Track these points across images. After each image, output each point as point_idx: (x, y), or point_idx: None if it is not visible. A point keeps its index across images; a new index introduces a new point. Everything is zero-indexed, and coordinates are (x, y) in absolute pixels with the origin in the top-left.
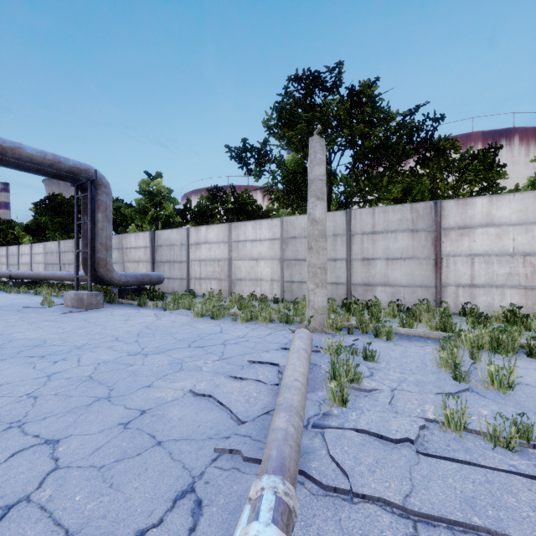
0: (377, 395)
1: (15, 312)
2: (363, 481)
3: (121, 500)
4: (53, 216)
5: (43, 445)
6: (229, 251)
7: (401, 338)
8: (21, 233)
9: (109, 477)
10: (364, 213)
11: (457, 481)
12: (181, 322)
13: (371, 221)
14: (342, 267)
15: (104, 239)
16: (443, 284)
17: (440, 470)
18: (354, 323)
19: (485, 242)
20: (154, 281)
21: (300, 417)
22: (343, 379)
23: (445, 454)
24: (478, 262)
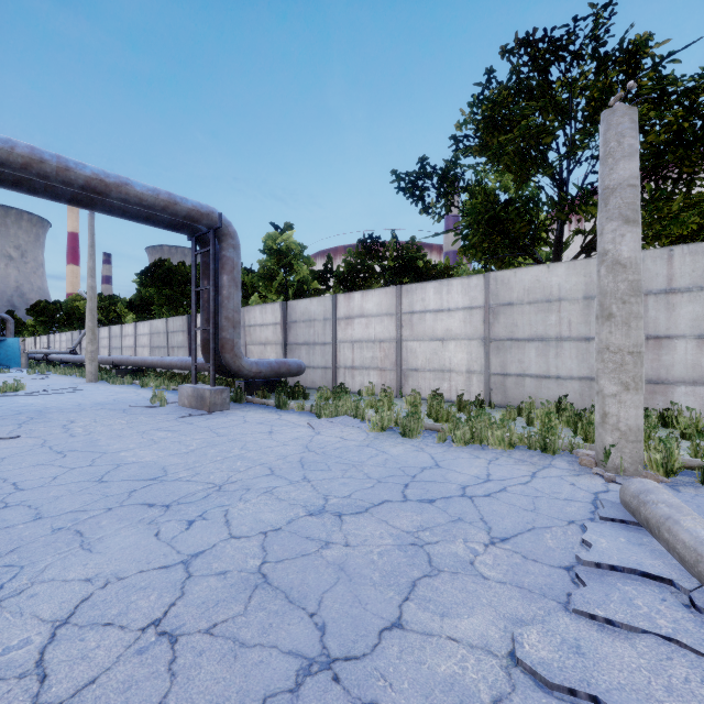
0: None
1: (120, 414)
2: None
3: None
4: (159, 287)
5: None
6: (398, 328)
7: None
8: (124, 310)
9: None
10: (650, 259)
11: None
12: (356, 441)
13: (664, 271)
14: None
15: (230, 311)
16: None
17: None
18: (695, 460)
19: None
20: (293, 372)
21: None
22: None
23: None
24: None
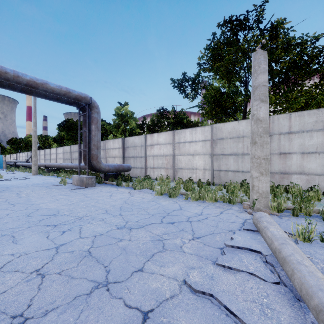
0: None
1: (44, 188)
2: None
3: None
4: (67, 131)
5: None
6: (173, 149)
7: None
8: (52, 142)
9: None
10: (281, 118)
11: None
12: (148, 199)
13: (287, 124)
14: None
15: (95, 142)
16: None
17: None
18: (292, 206)
19: None
20: (125, 169)
21: None
22: None
23: None
24: None
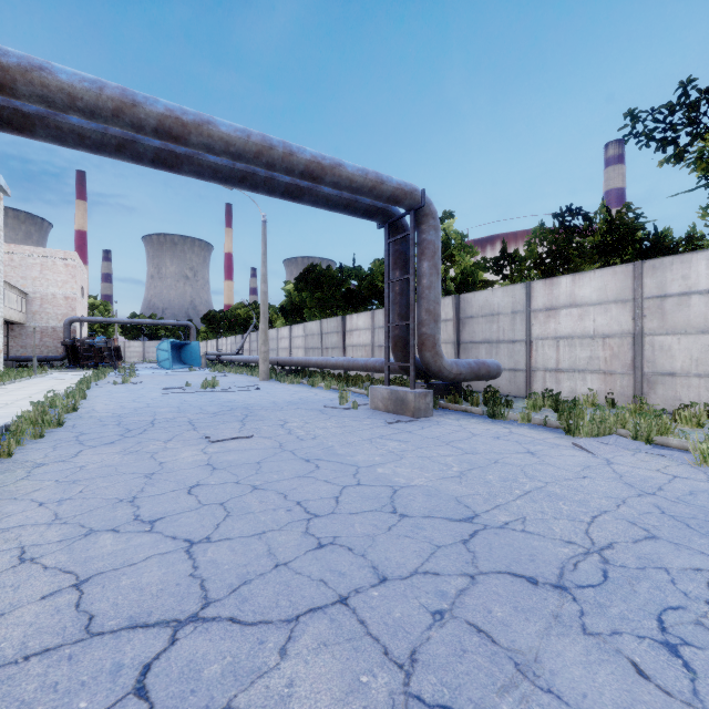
0: None
1: (322, 415)
2: None
3: None
4: (313, 291)
5: None
6: (637, 318)
7: None
8: (274, 316)
9: None
10: None
11: None
12: (701, 481)
13: None
14: None
15: (431, 303)
16: None
17: None
18: None
19: None
20: (492, 374)
21: None
22: None
23: None
24: None
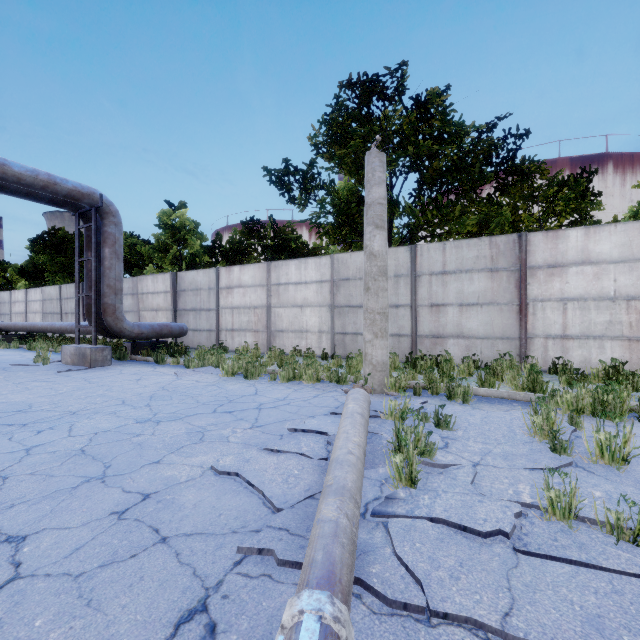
0: (455, 472)
1: None
2: (444, 594)
3: (100, 625)
4: (53, 255)
5: (2, 543)
6: (268, 297)
7: (480, 401)
8: (15, 276)
9: (87, 591)
10: (433, 249)
11: (574, 591)
12: (206, 382)
13: (441, 259)
14: (405, 315)
15: (112, 280)
16: (529, 335)
17: (549, 575)
18: (422, 382)
19: (580, 283)
20: (175, 333)
21: (355, 503)
22: (412, 452)
23: (553, 552)
24: (572, 308)
